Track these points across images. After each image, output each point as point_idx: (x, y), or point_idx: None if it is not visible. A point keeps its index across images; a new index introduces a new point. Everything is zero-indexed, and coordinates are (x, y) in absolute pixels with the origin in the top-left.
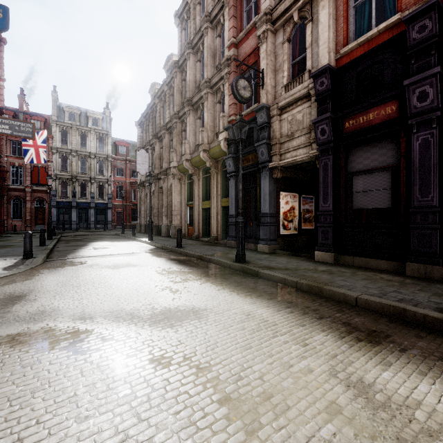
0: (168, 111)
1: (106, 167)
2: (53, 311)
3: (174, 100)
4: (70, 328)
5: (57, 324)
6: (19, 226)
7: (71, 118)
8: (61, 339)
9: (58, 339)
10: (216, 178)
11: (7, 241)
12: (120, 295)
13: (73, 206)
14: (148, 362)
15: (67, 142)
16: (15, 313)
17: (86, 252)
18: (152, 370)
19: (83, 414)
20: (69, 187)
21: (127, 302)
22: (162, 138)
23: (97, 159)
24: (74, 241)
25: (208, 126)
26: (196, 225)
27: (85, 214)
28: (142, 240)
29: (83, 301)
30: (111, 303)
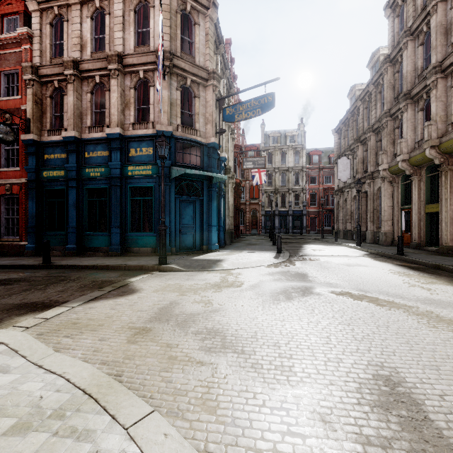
0: (374, 111)
1: (301, 178)
2: (337, 284)
3: (384, 98)
4: (360, 294)
5: (349, 291)
6: (242, 230)
7: (274, 141)
8: (361, 297)
9: (359, 297)
10: (449, 177)
11: (248, 240)
12: (376, 284)
13: (275, 214)
14: (439, 320)
15: (271, 162)
16: (315, 282)
17: (310, 252)
18: (446, 324)
19: (413, 327)
20: (273, 199)
21: (386, 288)
22: (365, 140)
23: (293, 172)
24: (288, 243)
25: (436, 117)
26: (415, 232)
27: (284, 220)
28: (349, 245)
29: (350, 282)
30: (373, 287)
